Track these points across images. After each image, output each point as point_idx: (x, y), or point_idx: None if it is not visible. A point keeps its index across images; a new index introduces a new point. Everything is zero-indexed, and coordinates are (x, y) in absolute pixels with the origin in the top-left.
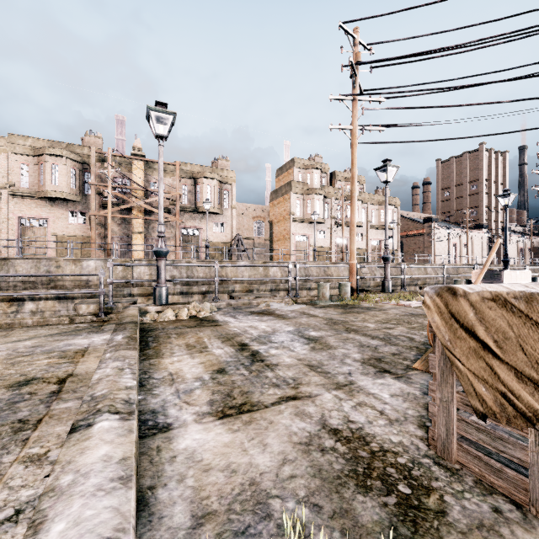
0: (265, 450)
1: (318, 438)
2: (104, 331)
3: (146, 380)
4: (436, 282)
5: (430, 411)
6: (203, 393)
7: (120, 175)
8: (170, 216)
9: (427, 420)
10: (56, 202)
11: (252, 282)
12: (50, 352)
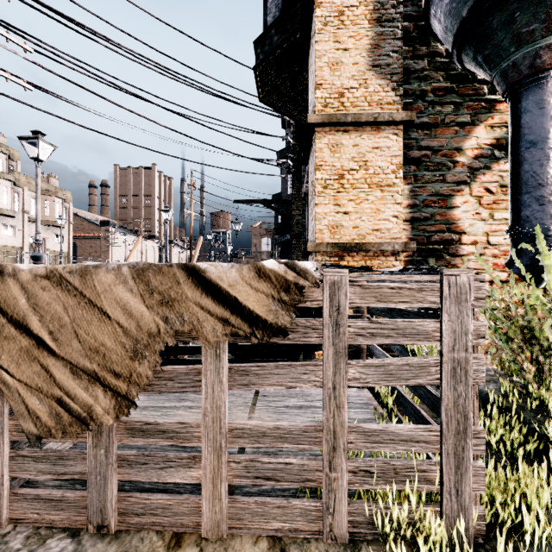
0: None
1: None
2: None
3: None
4: None
5: None
6: None
7: None
8: None
9: None
10: None
11: None
12: None
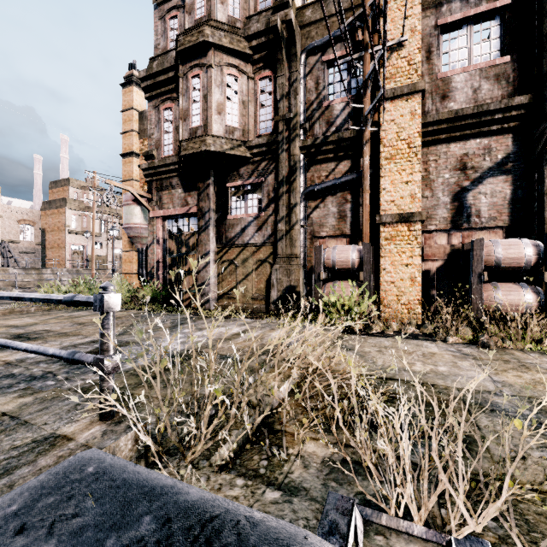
0: None
1: None
2: None
3: None
4: None
5: None
6: None
7: None
8: None
9: None
10: None
11: (25, 285)
12: None
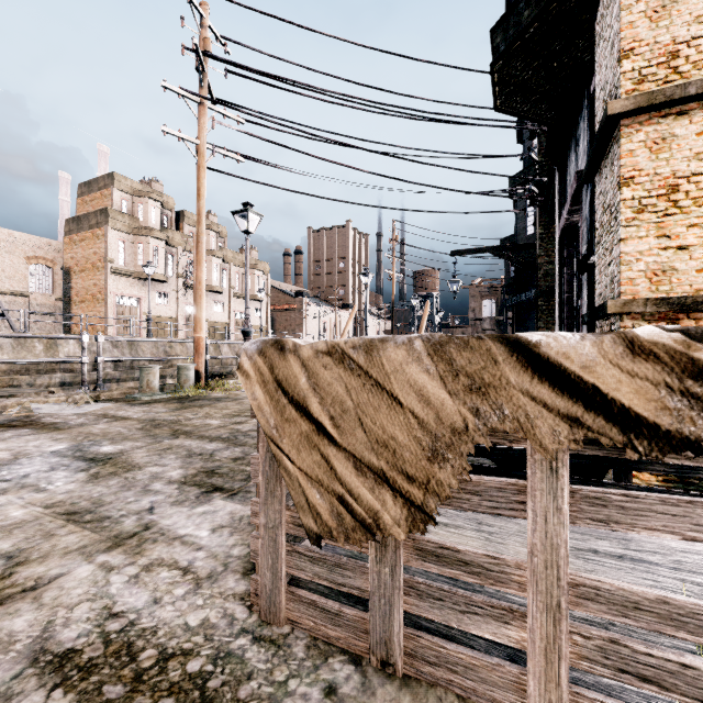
0: None
1: None
2: None
3: None
4: None
5: (253, 549)
6: None
7: None
8: None
9: None
10: None
11: (17, 372)
12: None
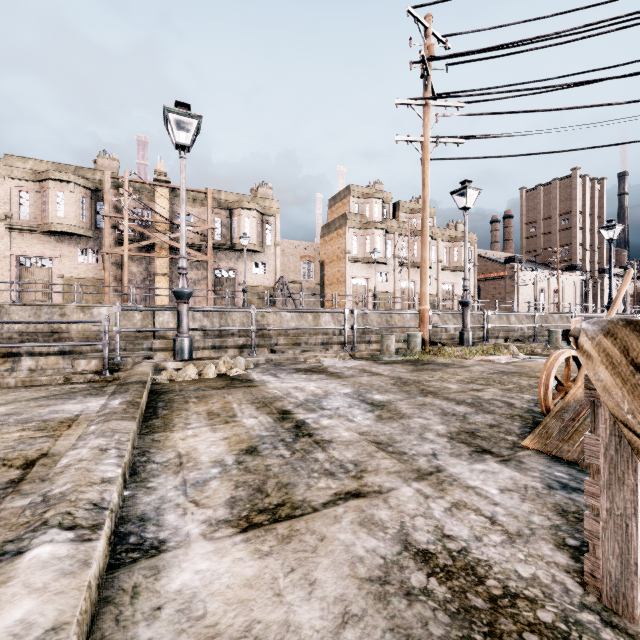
0: (313, 593)
1: (399, 569)
2: (106, 393)
3: (143, 464)
4: (521, 334)
5: (587, 528)
6: (221, 486)
7: (139, 205)
8: (200, 254)
9: (566, 534)
10: (63, 237)
11: (299, 334)
12: (27, 422)
